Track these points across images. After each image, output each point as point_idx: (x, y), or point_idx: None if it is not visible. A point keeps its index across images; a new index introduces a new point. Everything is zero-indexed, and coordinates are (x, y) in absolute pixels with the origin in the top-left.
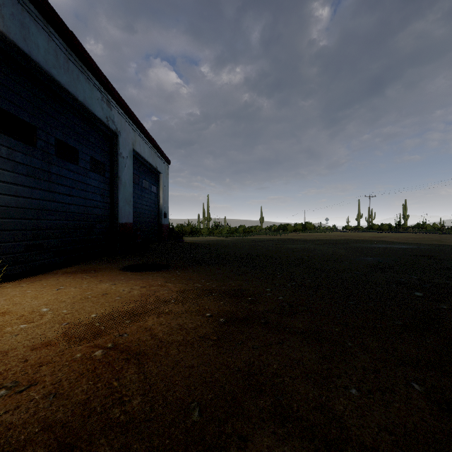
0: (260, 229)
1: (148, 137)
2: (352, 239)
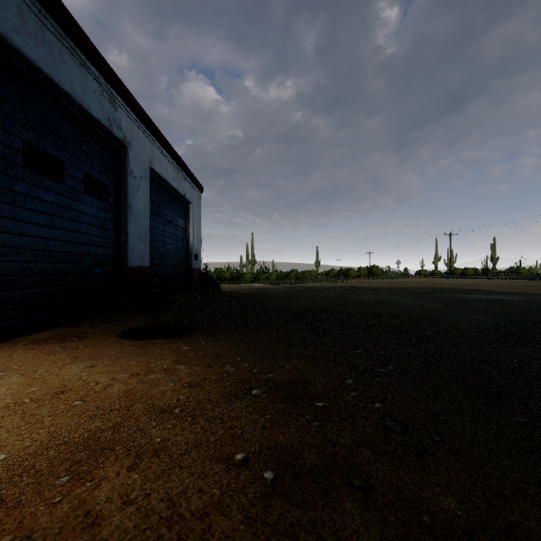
0: (316, 274)
1: (172, 153)
2: (434, 288)
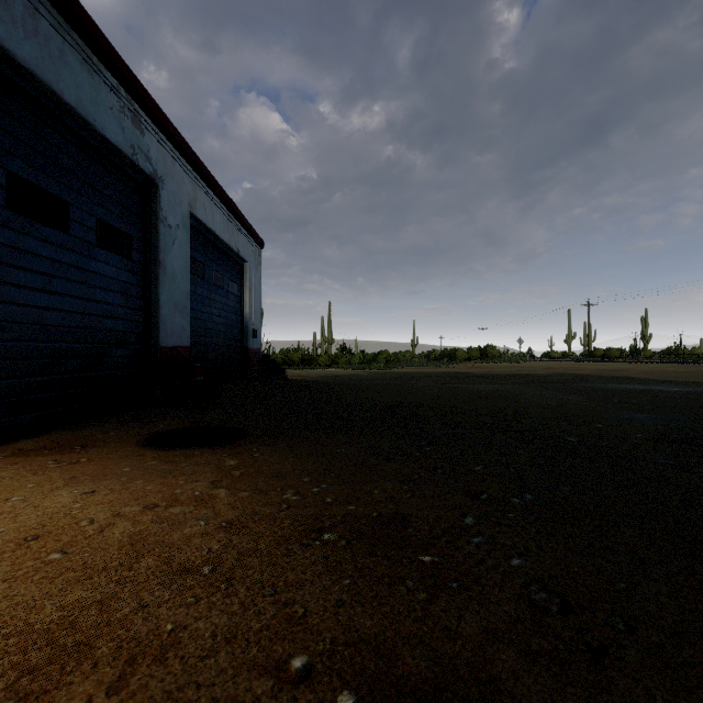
0: (413, 356)
1: (221, 195)
2: (570, 374)
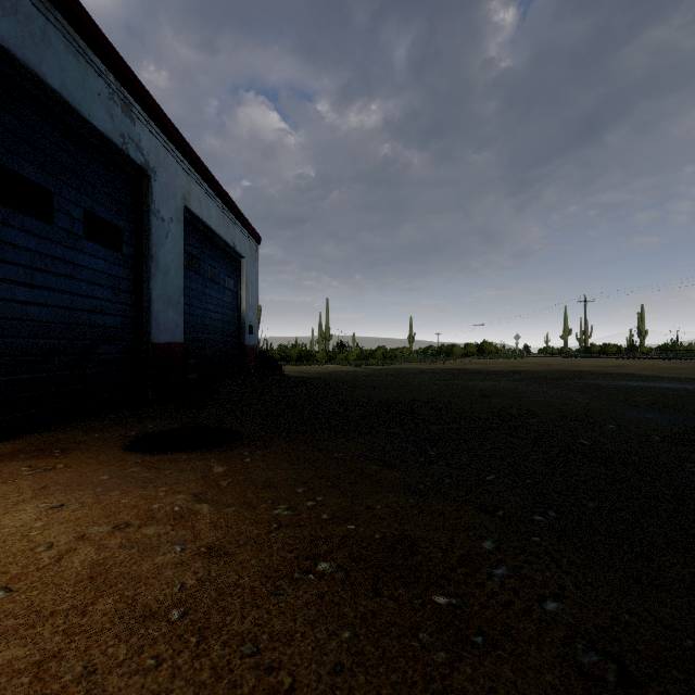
0: (410, 352)
1: (217, 189)
2: (569, 371)
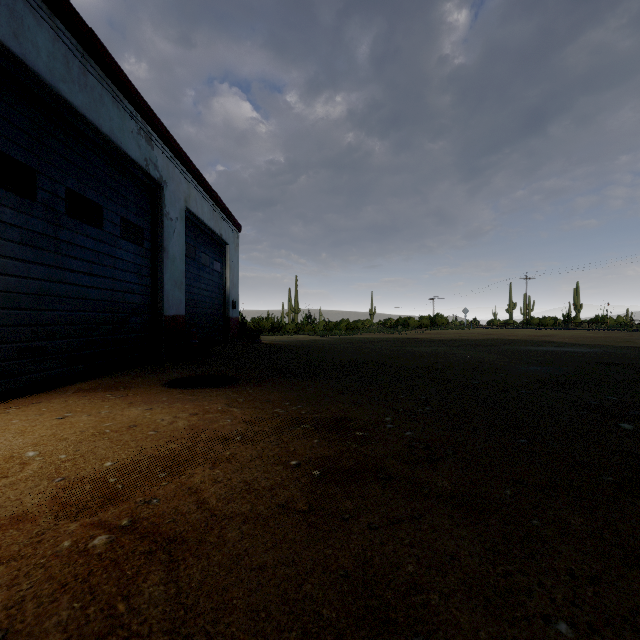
0: (371, 324)
1: (209, 190)
2: (503, 339)
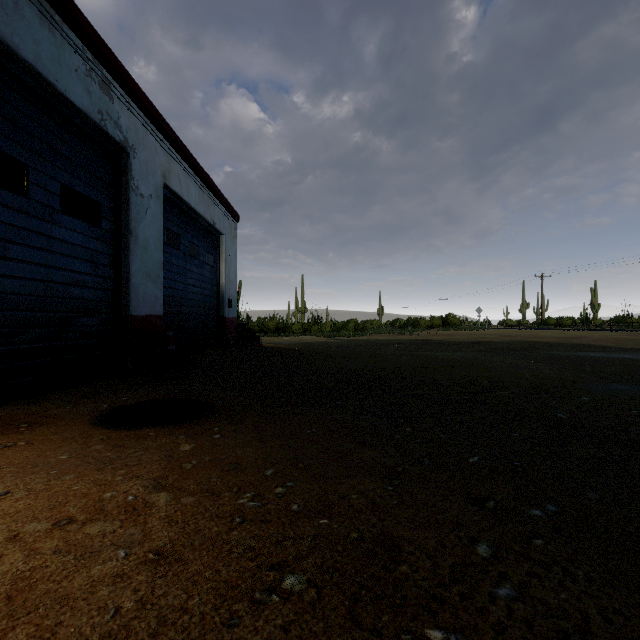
0: (379, 324)
1: (196, 169)
2: (530, 342)
